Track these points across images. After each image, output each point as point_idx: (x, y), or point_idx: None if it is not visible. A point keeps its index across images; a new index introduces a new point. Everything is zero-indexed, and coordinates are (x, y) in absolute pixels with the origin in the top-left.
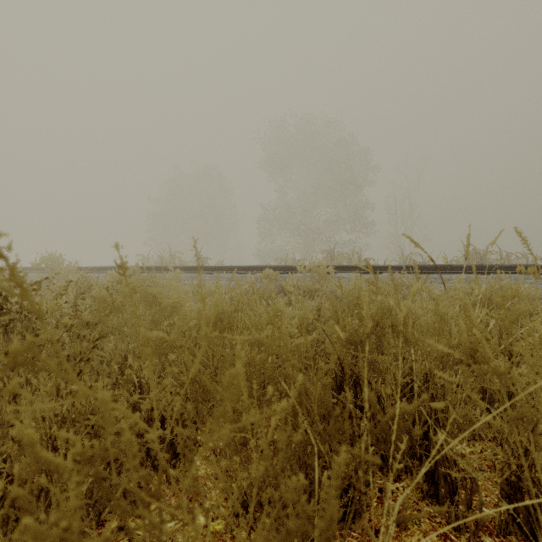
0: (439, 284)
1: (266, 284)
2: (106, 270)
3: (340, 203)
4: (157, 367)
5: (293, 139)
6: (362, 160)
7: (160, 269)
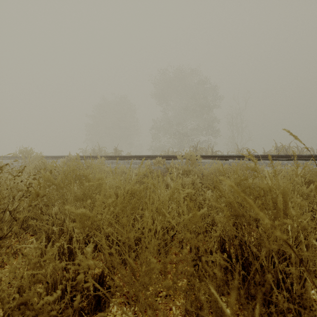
0: (265, 167)
1: (157, 166)
2: (60, 158)
3: (199, 118)
4: (81, 237)
5: (172, 80)
6: (212, 93)
7: (92, 157)
